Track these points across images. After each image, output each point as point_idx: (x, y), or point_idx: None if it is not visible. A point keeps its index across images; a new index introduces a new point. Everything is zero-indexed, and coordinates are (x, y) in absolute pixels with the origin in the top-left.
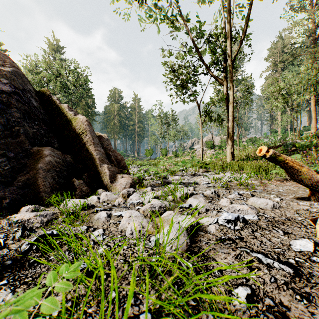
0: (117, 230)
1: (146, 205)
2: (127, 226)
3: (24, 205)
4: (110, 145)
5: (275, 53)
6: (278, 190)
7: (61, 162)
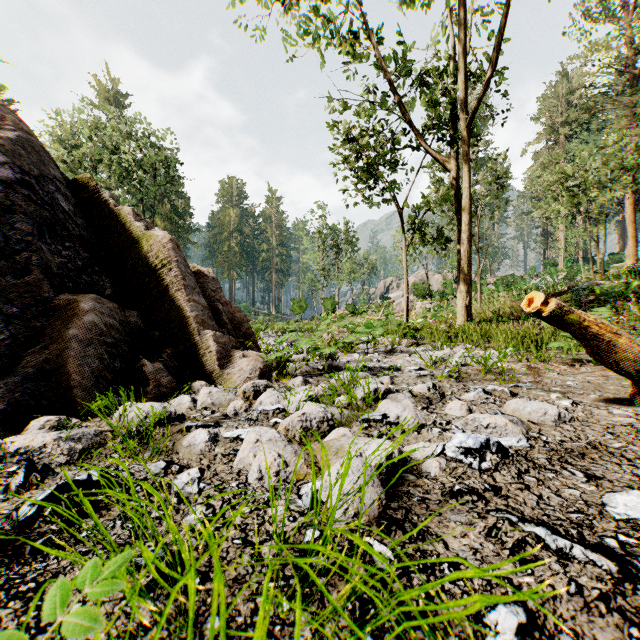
0: (230, 469)
1: (292, 416)
2: (251, 461)
3: (37, 415)
4: (220, 290)
5: (554, 105)
6: (566, 382)
7: (117, 326)
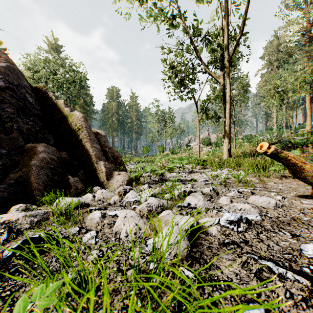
0: (111, 231)
1: (142, 204)
2: (122, 227)
3: (15, 203)
4: (107, 142)
5: (271, 51)
6: (278, 187)
7: (56, 159)
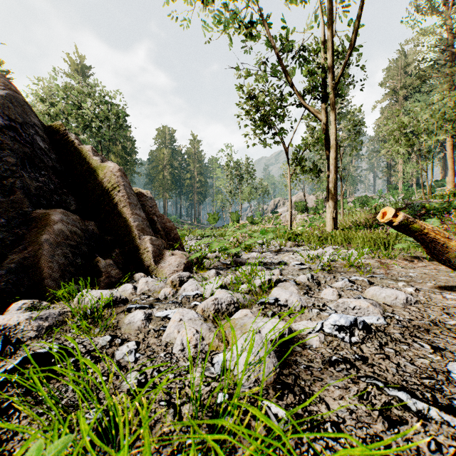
0: (159, 342)
1: (207, 300)
2: (176, 335)
3: (17, 299)
4: (156, 206)
5: (395, 75)
6: (408, 274)
7: (79, 232)
